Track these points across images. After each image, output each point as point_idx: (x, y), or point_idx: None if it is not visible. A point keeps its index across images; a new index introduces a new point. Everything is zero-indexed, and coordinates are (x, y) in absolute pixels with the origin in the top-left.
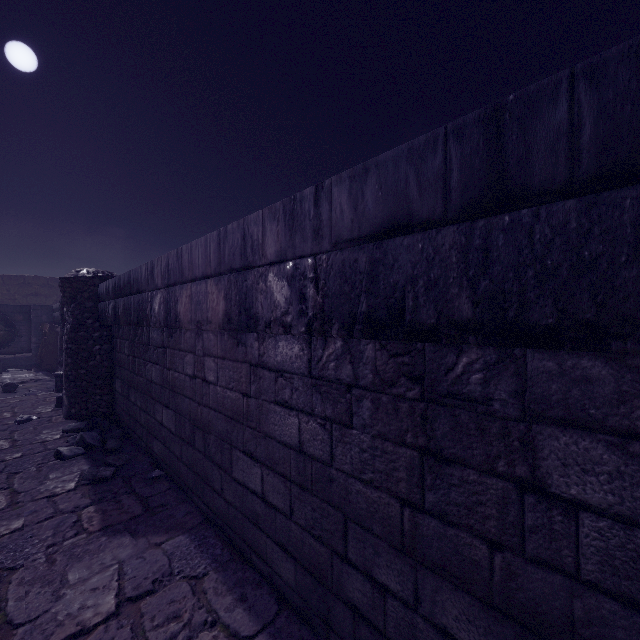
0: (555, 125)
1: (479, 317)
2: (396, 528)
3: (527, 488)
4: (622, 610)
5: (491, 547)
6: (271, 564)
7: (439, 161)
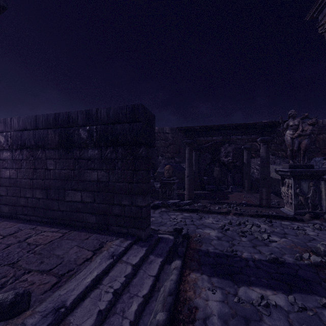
0: (41, 120)
1: (35, 144)
2: (30, 185)
3: (46, 169)
4: (54, 180)
5: (42, 180)
6: (1, 211)
7: (30, 120)
